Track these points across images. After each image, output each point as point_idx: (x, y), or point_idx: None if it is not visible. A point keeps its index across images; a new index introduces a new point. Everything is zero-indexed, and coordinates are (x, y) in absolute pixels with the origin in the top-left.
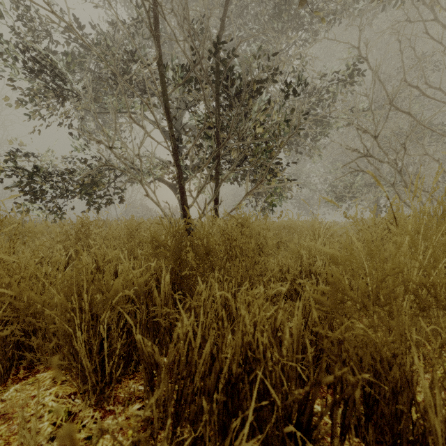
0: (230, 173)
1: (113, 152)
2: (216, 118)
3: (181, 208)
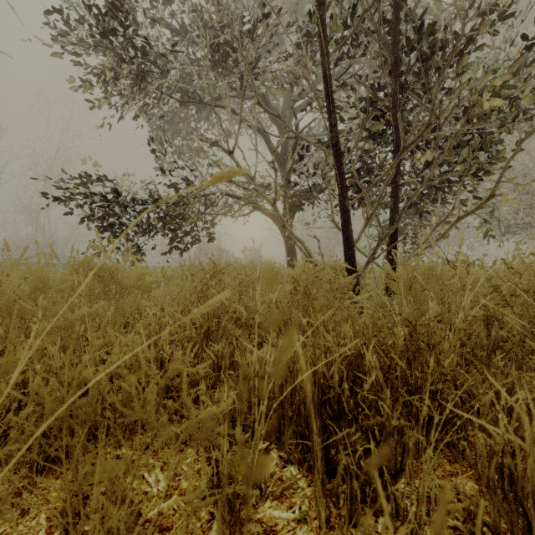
0: (423, 186)
1: (234, 160)
2: (393, 98)
3: (288, 248)
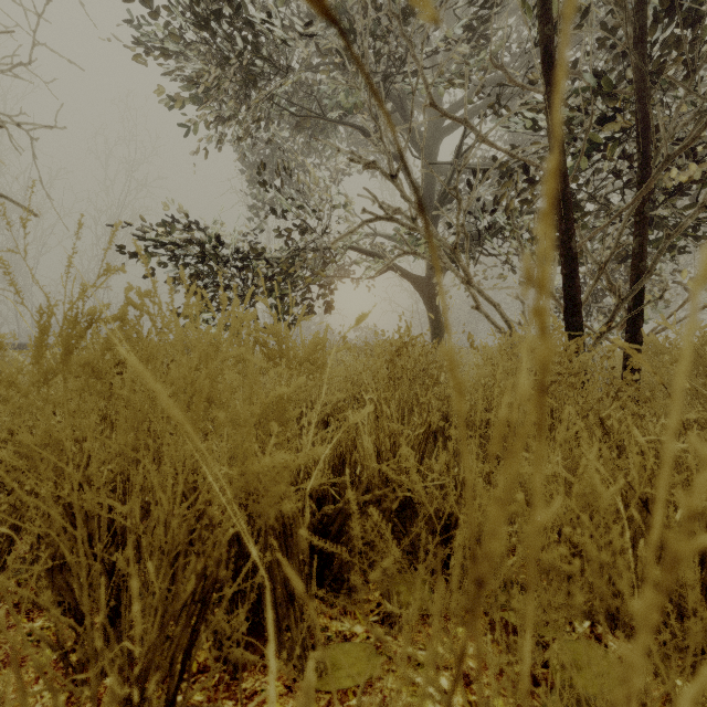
0: (693, 217)
1: (398, 188)
2: (637, 87)
3: (433, 323)
